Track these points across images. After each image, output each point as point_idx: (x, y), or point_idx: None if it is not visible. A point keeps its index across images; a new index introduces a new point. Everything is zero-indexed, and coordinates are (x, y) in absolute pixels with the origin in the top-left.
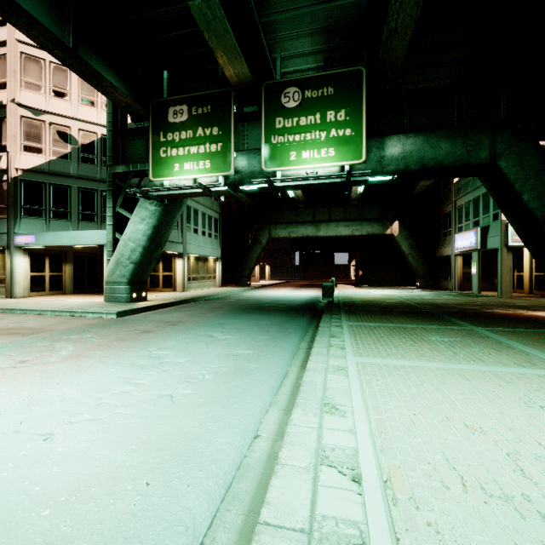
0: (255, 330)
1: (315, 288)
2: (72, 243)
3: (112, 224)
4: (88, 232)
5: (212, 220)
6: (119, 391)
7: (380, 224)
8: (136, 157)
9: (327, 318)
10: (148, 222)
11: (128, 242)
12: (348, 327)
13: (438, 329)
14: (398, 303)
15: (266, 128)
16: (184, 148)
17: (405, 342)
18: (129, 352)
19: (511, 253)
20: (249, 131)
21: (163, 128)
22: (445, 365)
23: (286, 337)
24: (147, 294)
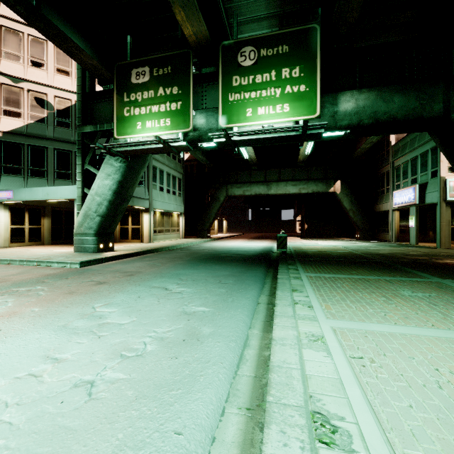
0: (212, 282)
1: (266, 239)
2: (46, 198)
3: (81, 180)
4: (59, 187)
5: (176, 179)
6: (26, 373)
7: (324, 183)
8: (103, 118)
9: (284, 269)
10: (113, 178)
11: (95, 196)
12: (308, 279)
13: (402, 281)
14: (348, 253)
15: (223, 86)
16: (146, 107)
17: (377, 298)
18: (70, 308)
19: (449, 207)
20: (208, 92)
21: (127, 88)
22: (446, 334)
23: (244, 290)
24: (117, 244)
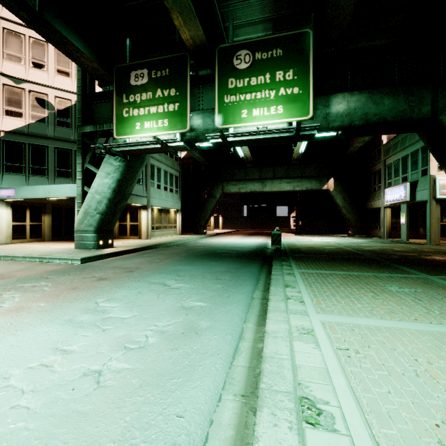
0: (209, 278)
1: (261, 236)
2: (47, 196)
3: (81, 178)
4: (60, 185)
5: (173, 177)
6: (38, 363)
7: (317, 181)
8: (103, 118)
9: (278, 265)
10: (113, 176)
11: (95, 194)
12: (301, 275)
13: (391, 277)
14: (340, 250)
15: (219, 88)
16: (144, 108)
17: (366, 294)
18: (74, 303)
19: (439, 204)
20: (204, 93)
21: (126, 90)
22: (427, 327)
23: (239, 286)
24: (116, 241)
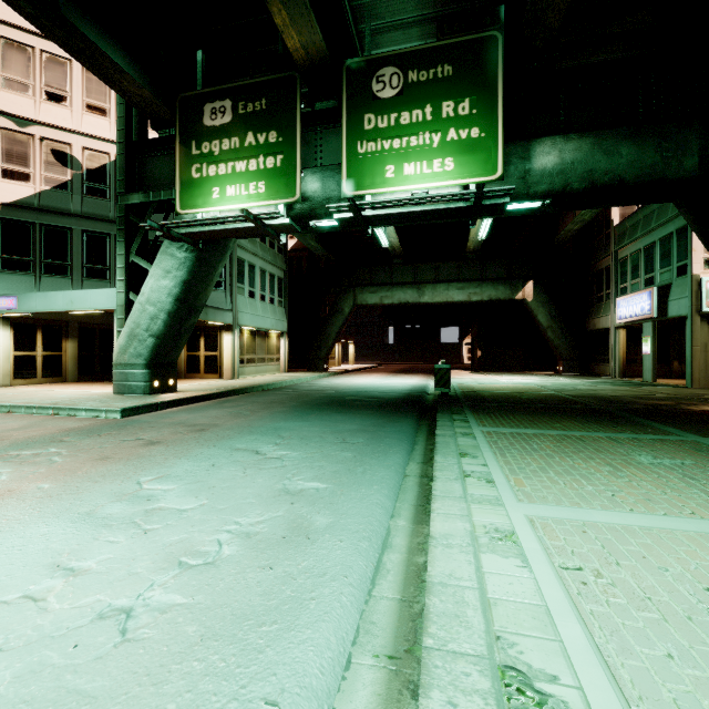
0: (331, 441)
1: (417, 374)
2: (69, 309)
3: (125, 279)
4: (90, 291)
5: (275, 279)
6: (20, 594)
7: (507, 285)
8: (160, 181)
9: (446, 421)
10: (175, 276)
11: (146, 305)
12: (485, 436)
13: (637, 440)
14: (546, 396)
15: (348, 130)
16: (226, 164)
17: (599, 468)
18: (101, 484)
19: (706, 322)
20: (324, 140)
21: (197, 134)
22: None
23: (382, 454)
24: (181, 382)
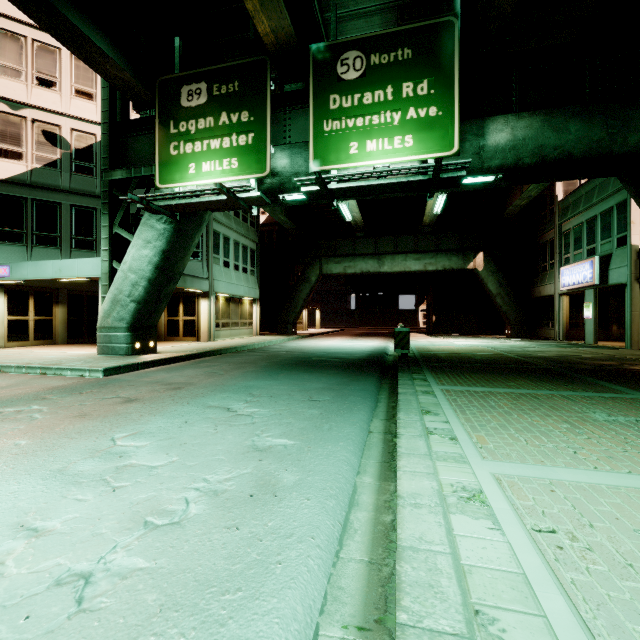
0: (299, 399)
1: (377, 337)
2: (58, 276)
3: (108, 249)
4: (77, 260)
5: (248, 251)
6: None
7: (460, 256)
8: (141, 159)
9: (406, 379)
10: (155, 246)
11: (128, 273)
12: (444, 394)
13: (589, 398)
14: (498, 356)
15: (315, 109)
16: (202, 142)
17: (557, 425)
18: (76, 441)
19: None
20: (293, 119)
21: (174, 115)
22: None
23: (347, 411)
24: (162, 344)
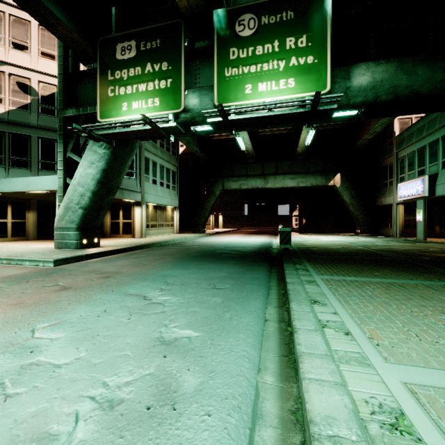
0: (205, 287)
1: (264, 234)
2: (26, 190)
3: (63, 169)
4: (40, 177)
5: (170, 172)
6: None
7: (323, 176)
8: (87, 101)
9: (291, 270)
10: (97, 166)
11: (77, 186)
12: (326, 284)
13: None
14: (357, 250)
15: (218, 60)
16: (132, 86)
17: (437, 317)
18: None
19: None
20: (201, 70)
21: (111, 66)
22: None
23: (245, 300)
24: (106, 240)
